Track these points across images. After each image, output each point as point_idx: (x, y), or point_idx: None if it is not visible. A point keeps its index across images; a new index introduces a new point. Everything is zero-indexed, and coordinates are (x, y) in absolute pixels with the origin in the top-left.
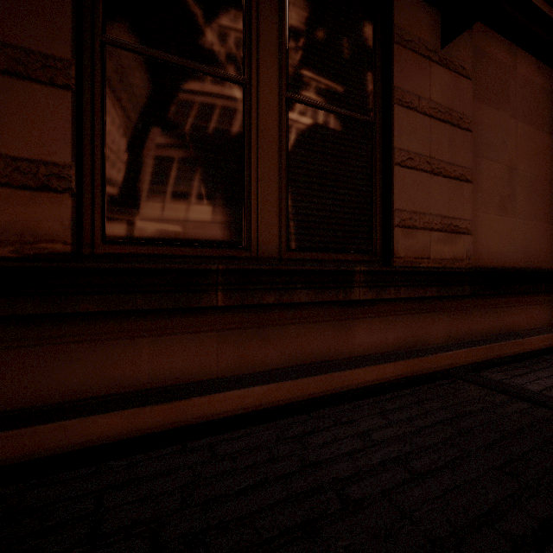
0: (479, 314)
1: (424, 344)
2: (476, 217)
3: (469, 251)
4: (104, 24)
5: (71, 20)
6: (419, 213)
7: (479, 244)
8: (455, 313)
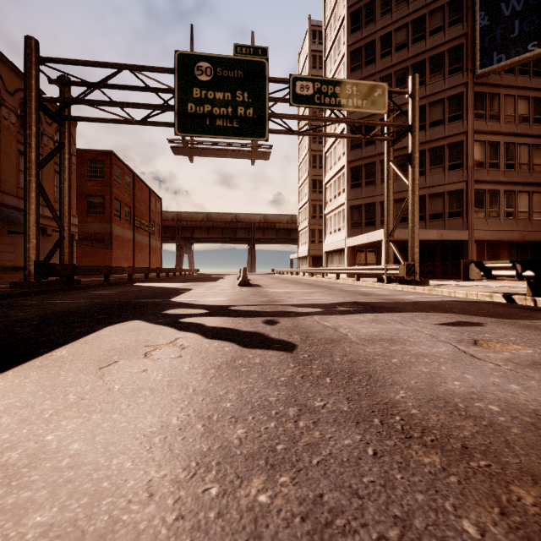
0: (16, 274)
1: (5, 278)
2: (16, 258)
3: (14, 264)
4: None
5: None
6: (4, 259)
7: (17, 262)
8: (11, 273)
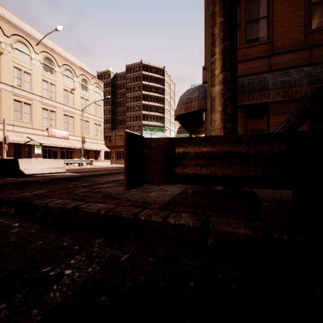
0: None
1: None
2: None
3: None
4: (310, 125)
5: (307, 127)
6: None
7: None
8: None
